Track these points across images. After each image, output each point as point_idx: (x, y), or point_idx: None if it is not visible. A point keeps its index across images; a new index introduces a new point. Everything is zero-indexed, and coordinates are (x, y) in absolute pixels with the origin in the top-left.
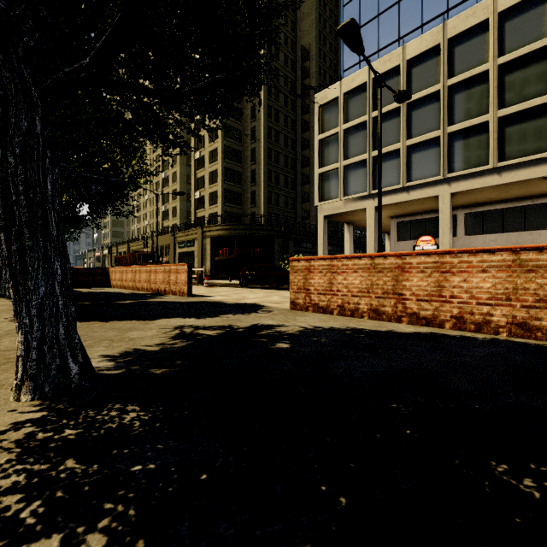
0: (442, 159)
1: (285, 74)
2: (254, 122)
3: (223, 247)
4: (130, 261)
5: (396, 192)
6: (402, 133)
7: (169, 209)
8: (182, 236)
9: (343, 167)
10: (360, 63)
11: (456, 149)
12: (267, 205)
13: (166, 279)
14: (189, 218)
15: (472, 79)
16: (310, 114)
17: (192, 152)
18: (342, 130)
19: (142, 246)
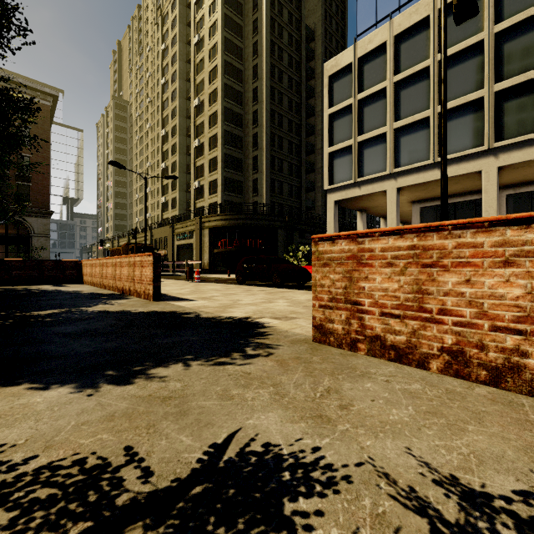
0: (486, 125)
1: (289, 54)
2: (256, 105)
3: (222, 238)
4: (123, 253)
5: (424, 170)
6: (433, 97)
7: (169, 201)
8: (180, 227)
9: (357, 144)
10: (376, 25)
11: (506, 111)
12: (269, 194)
13: (130, 275)
14: (188, 209)
15: (528, 21)
16: (316, 99)
17: (191, 140)
18: (356, 101)
19: (141, 239)
